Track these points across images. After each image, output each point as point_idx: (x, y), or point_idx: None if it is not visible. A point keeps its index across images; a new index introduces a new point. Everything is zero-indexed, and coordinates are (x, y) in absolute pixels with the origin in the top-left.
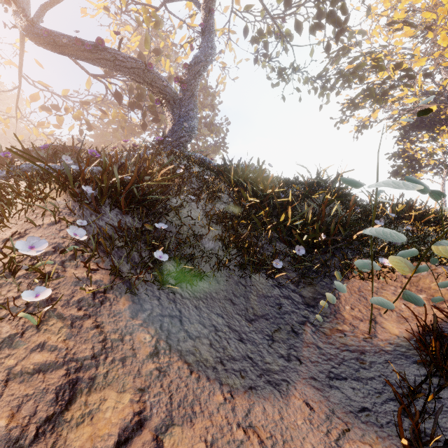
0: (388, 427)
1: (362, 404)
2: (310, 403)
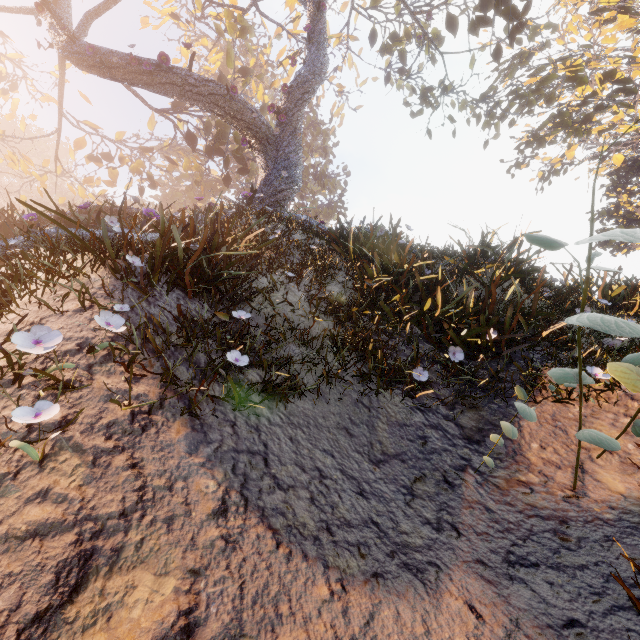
0: None
1: (568, 614)
2: (476, 606)
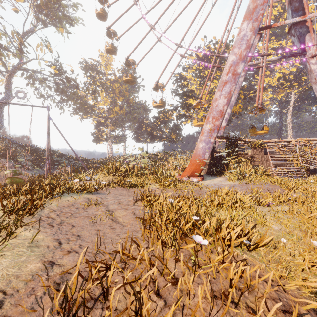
0: None
1: None
2: None
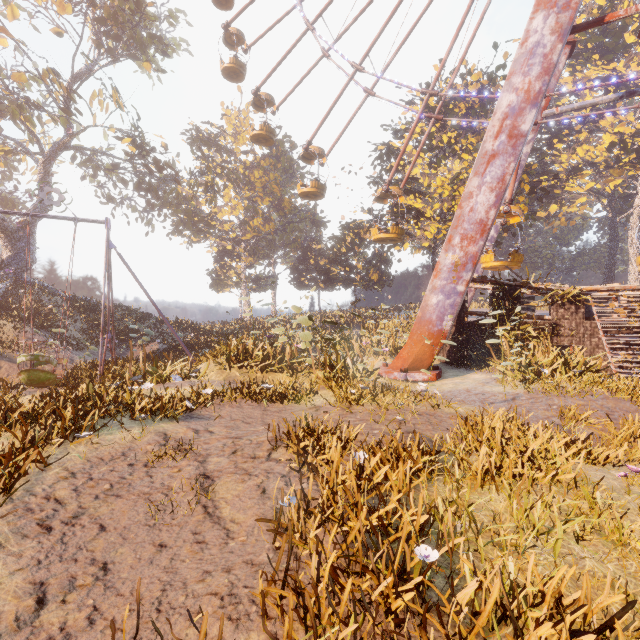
0: None
1: None
2: None
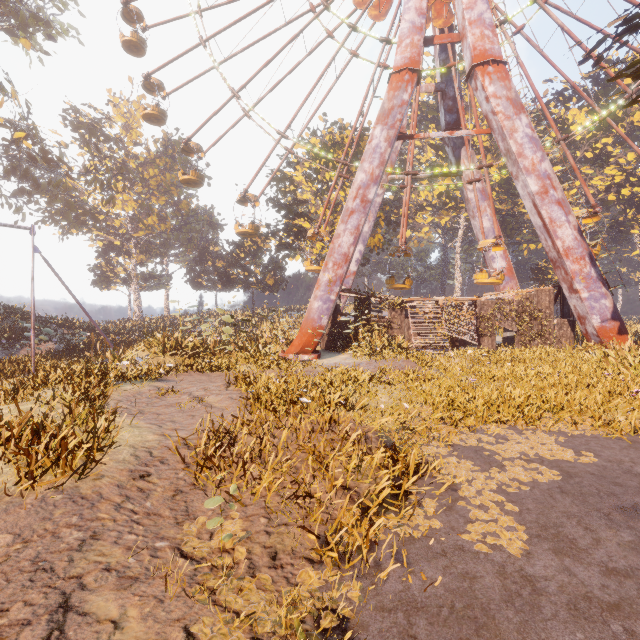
0: None
1: None
2: None
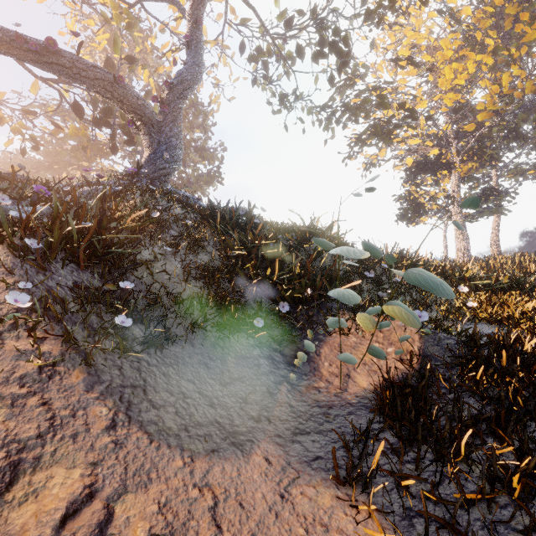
0: (333, 470)
1: (317, 454)
2: (270, 458)
